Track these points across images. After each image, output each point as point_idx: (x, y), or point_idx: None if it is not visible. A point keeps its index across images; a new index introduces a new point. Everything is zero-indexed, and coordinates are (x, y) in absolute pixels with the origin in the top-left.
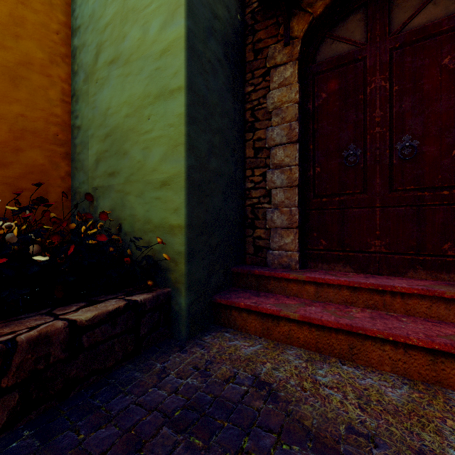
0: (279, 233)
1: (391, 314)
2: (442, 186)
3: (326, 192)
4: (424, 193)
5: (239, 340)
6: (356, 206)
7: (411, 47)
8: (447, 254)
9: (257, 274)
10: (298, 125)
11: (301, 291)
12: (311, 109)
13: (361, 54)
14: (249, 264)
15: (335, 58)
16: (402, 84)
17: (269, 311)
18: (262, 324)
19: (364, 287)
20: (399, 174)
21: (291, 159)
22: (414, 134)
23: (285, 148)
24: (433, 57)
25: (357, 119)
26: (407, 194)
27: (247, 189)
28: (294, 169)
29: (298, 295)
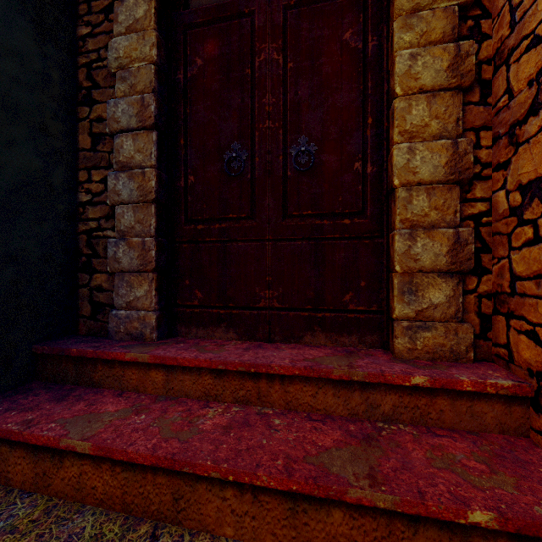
0: (128, 280)
1: (265, 412)
2: (343, 212)
3: (203, 215)
4: (323, 222)
5: None
6: (242, 238)
7: (309, 8)
8: (349, 308)
9: (75, 355)
10: (154, 100)
11: (145, 381)
12: (181, 81)
13: (248, 6)
14: (84, 335)
15: (215, 6)
16: (298, 61)
17: (41, 441)
18: (35, 466)
19: (231, 369)
20: (294, 192)
21: (144, 156)
22: (311, 135)
23: (136, 136)
24: (333, 28)
25: (243, 104)
26: (303, 222)
27: (81, 204)
28: (149, 173)
29: (140, 388)
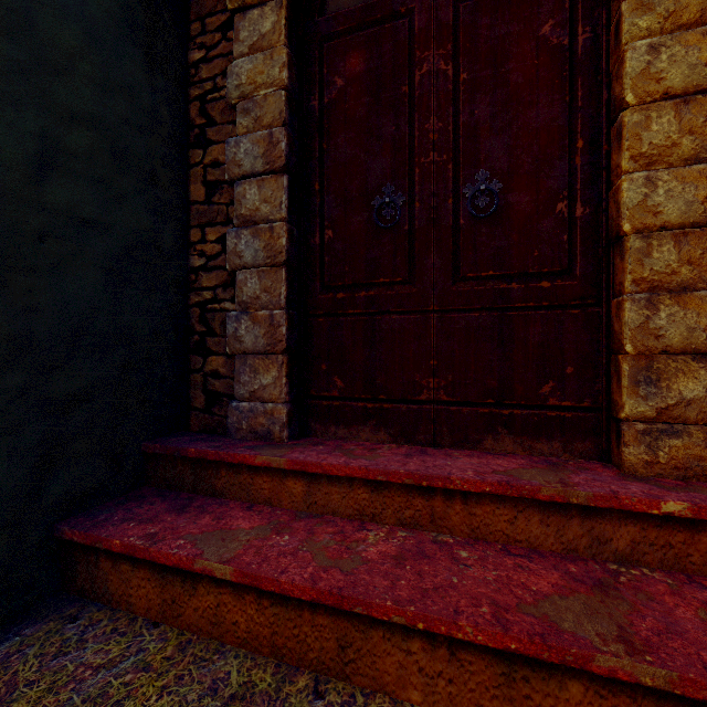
0: (251, 364)
1: (443, 540)
2: (540, 272)
3: (344, 280)
4: (510, 285)
5: (89, 647)
6: (396, 309)
7: None
8: (548, 403)
9: (193, 456)
10: (285, 135)
11: (279, 491)
12: (316, 108)
13: (405, 3)
14: (197, 432)
15: (360, 8)
16: (474, 70)
17: (171, 561)
18: (162, 591)
19: (395, 481)
20: (469, 247)
21: (272, 207)
22: (494, 169)
23: (261, 183)
24: (525, 21)
25: (398, 133)
26: (482, 286)
27: (193, 270)
28: (278, 228)
29: (274, 501)
